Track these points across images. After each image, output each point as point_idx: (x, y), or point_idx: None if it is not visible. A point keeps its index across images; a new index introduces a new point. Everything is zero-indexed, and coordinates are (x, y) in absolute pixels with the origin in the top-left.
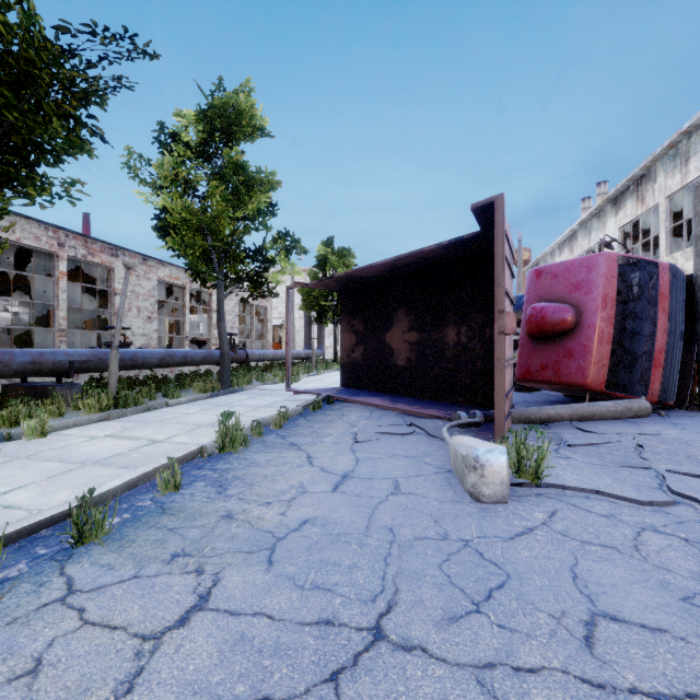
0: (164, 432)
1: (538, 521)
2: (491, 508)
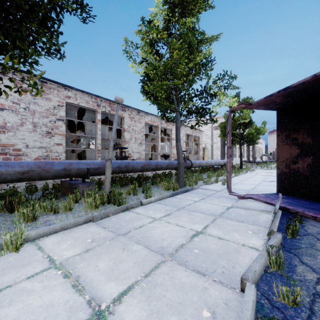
0: (120, 270)
1: None
2: None
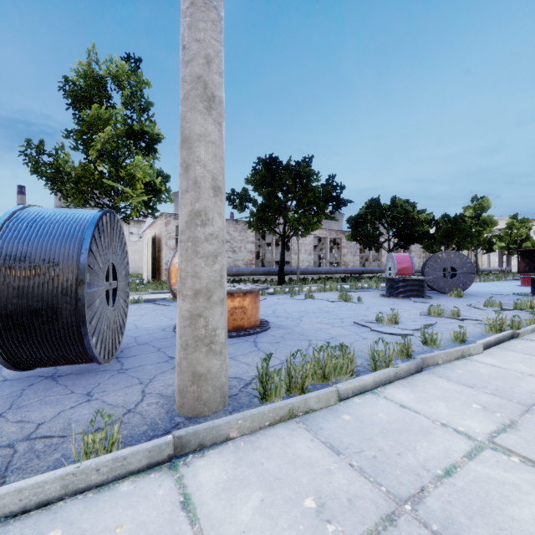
0: None
1: None
2: None
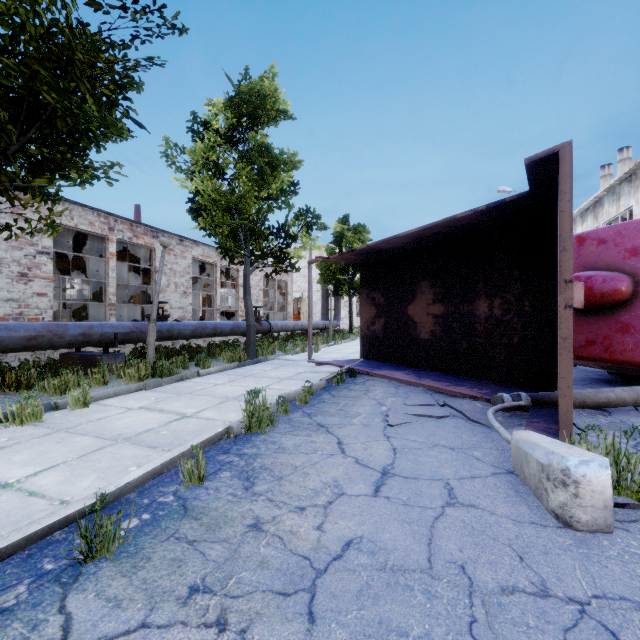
0: (193, 405)
1: None
2: (591, 539)
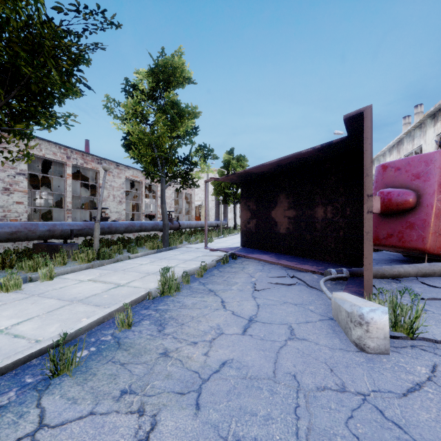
0: (125, 278)
1: (423, 376)
2: (376, 358)
